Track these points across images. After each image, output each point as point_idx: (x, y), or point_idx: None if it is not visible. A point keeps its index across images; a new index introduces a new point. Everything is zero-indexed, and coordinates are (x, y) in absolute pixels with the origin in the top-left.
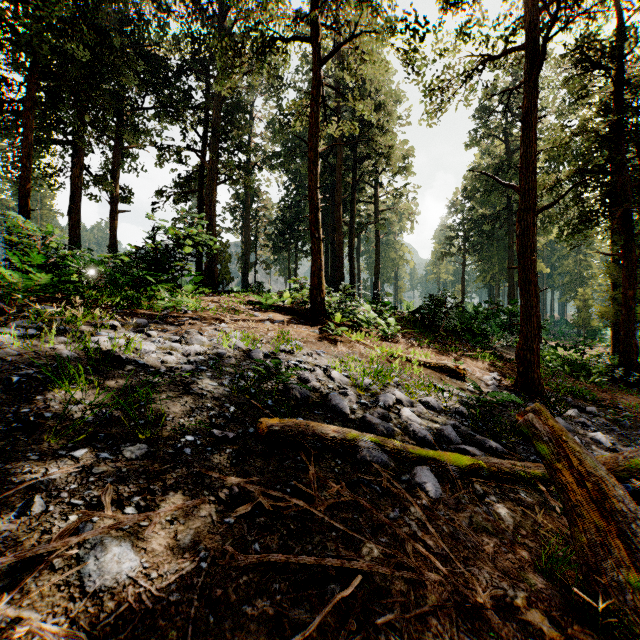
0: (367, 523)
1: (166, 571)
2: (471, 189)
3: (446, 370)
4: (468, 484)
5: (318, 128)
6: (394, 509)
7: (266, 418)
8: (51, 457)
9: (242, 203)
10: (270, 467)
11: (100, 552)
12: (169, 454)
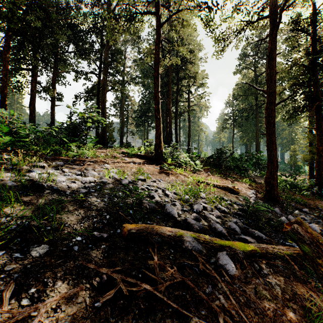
0: (192, 299)
1: None
2: (237, 95)
3: (228, 189)
4: (249, 262)
5: (159, 60)
6: (208, 286)
7: (127, 224)
8: None
9: (120, 101)
10: (129, 257)
11: None
12: (63, 251)
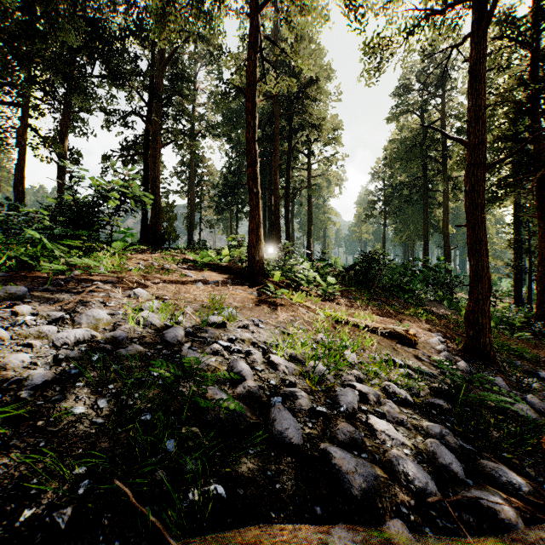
0: None
1: None
2: (392, 159)
3: (395, 336)
4: None
5: (256, 78)
6: None
7: None
8: None
9: (188, 168)
10: None
11: None
12: None
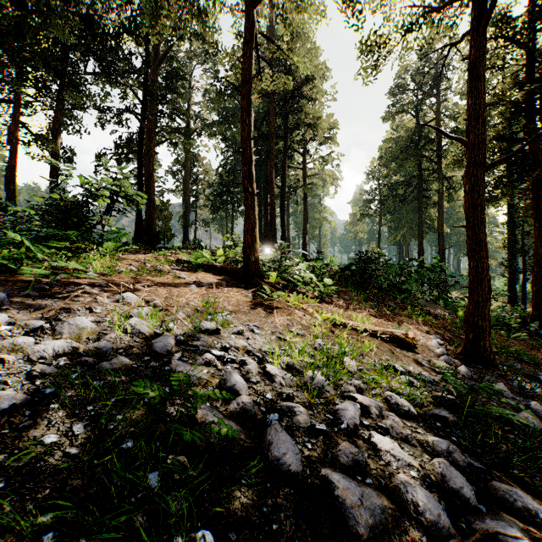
0: None
1: None
2: (387, 158)
3: (394, 339)
4: None
5: (252, 75)
6: None
7: None
8: None
9: (183, 167)
10: None
11: None
12: None
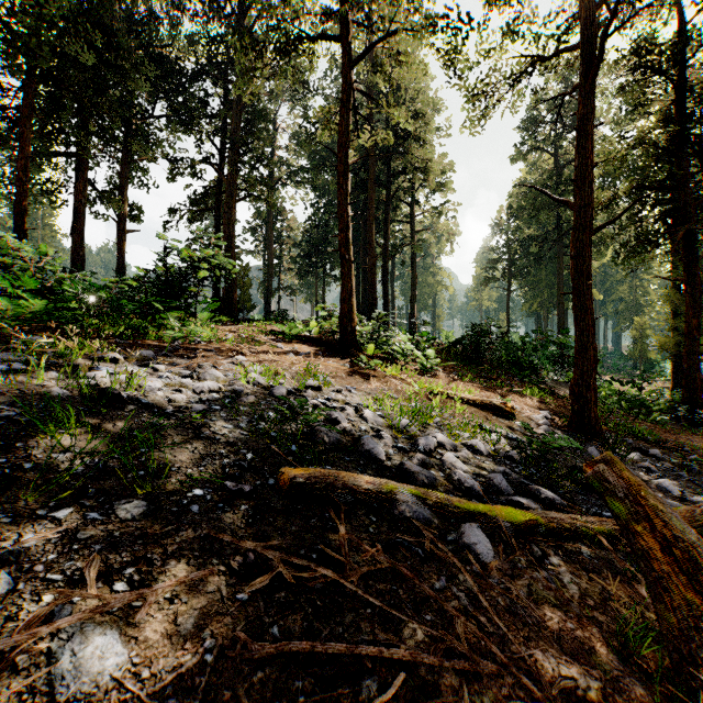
0: (408, 596)
1: (161, 668)
2: (517, 207)
3: (492, 408)
4: (524, 544)
5: (348, 137)
6: (440, 577)
7: (288, 467)
8: (27, 519)
9: (264, 222)
10: (293, 527)
11: (78, 644)
12: (172, 513)
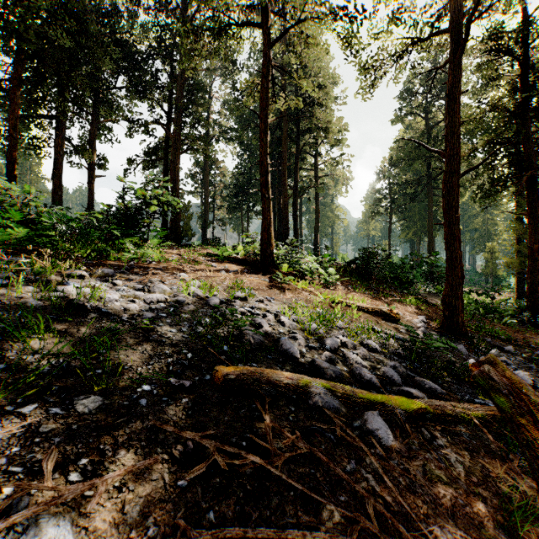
0: (325, 479)
1: None
2: (397, 158)
3: (381, 314)
4: (415, 428)
5: (268, 102)
6: (350, 460)
7: (222, 366)
8: None
9: (202, 170)
10: (226, 417)
11: (32, 536)
12: (124, 406)
